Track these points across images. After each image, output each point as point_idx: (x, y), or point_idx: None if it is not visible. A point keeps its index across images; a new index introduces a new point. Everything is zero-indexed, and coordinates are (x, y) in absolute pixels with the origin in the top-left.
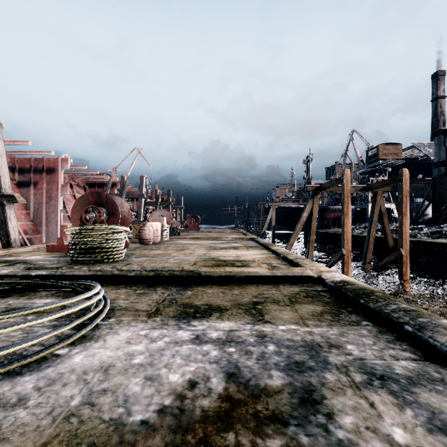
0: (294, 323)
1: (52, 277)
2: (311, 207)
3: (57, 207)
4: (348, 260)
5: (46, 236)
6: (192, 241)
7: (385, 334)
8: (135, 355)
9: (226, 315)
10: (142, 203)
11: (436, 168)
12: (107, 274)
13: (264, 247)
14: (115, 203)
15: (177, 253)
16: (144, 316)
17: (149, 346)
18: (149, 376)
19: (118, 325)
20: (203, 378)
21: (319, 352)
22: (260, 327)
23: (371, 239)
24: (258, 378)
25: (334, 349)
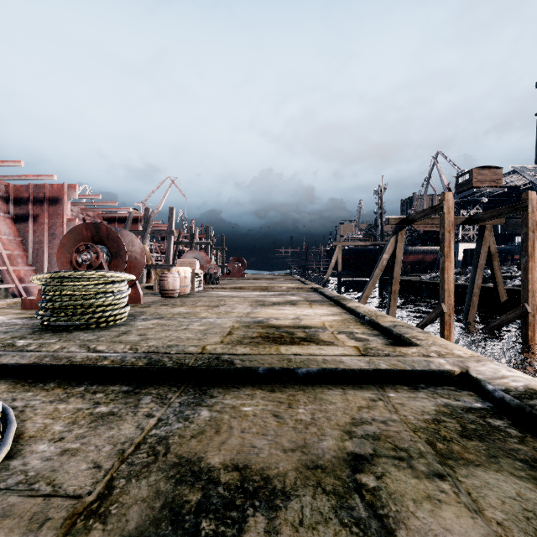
0: None
1: None
2: (394, 247)
3: None
4: (449, 320)
5: None
6: (233, 292)
7: None
8: None
9: (286, 528)
10: (171, 242)
11: None
12: (59, 362)
13: (333, 302)
14: (119, 239)
15: (207, 311)
16: (54, 527)
17: None
18: None
19: None
20: None
21: None
22: None
23: (476, 290)
24: None
25: None
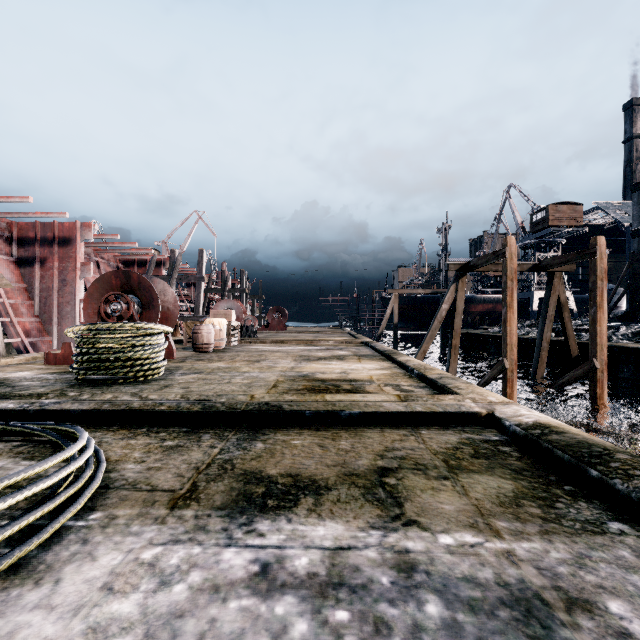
0: (468, 525)
1: (24, 413)
2: (454, 296)
3: (75, 295)
4: (512, 377)
5: (58, 339)
6: (274, 346)
7: None
8: (109, 635)
9: (327, 502)
10: (201, 290)
11: (635, 239)
12: (119, 407)
13: (384, 357)
14: (152, 288)
15: (248, 366)
16: (163, 504)
17: (151, 600)
18: None
19: (102, 532)
20: None
21: (550, 626)
22: (399, 540)
23: (545, 344)
24: None
25: (581, 615)
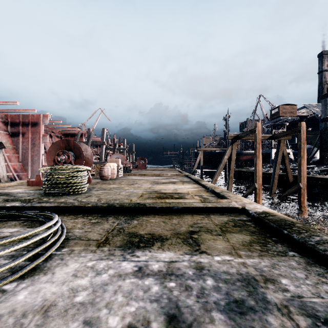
0: (227, 253)
1: (24, 208)
2: (231, 152)
3: (39, 151)
4: (259, 192)
5: (31, 173)
6: (140, 177)
7: (313, 266)
8: (78, 291)
9: (166, 244)
10: (103, 149)
11: (323, 123)
12: (68, 205)
13: (195, 182)
14: (80, 148)
15: (128, 186)
16: (94, 245)
17: (93, 279)
18: (88, 320)
19: (69, 256)
20: (143, 322)
21: (256, 287)
22: (197, 258)
23: (276, 176)
24: (199, 322)
25: (270, 284)
